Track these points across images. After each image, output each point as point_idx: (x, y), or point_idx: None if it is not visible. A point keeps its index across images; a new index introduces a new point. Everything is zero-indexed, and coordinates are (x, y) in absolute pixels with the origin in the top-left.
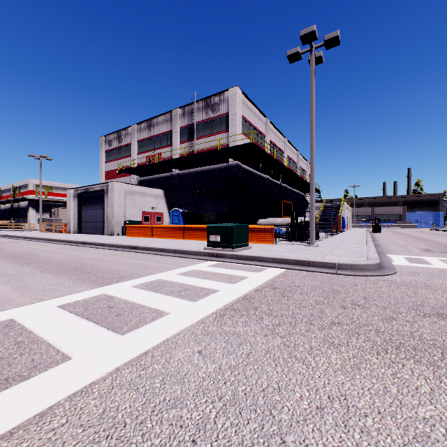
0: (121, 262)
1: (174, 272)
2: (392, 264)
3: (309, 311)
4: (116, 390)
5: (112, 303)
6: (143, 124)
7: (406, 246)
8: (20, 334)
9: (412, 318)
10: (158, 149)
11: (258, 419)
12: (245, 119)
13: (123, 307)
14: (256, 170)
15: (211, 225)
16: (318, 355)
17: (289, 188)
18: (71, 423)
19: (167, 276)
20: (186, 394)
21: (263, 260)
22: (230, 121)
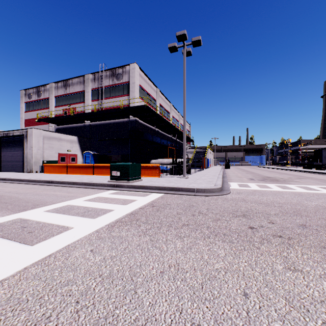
0: (37, 193)
1: (81, 199)
2: (229, 188)
3: (171, 219)
4: (23, 281)
5: (26, 224)
6: (60, 83)
7: (241, 177)
8: None
9: (229, 218)
10: (73, 104)
11: (123, 283)
12: (142, 87)
13: (35, 226)
14: (150, 124)
15: (113, 164)
16: (170, 244)
17: (173, 138)
18: None
19: (75, 202)
20: (77, 276)
21: (150, 188)
22: (130, 87)
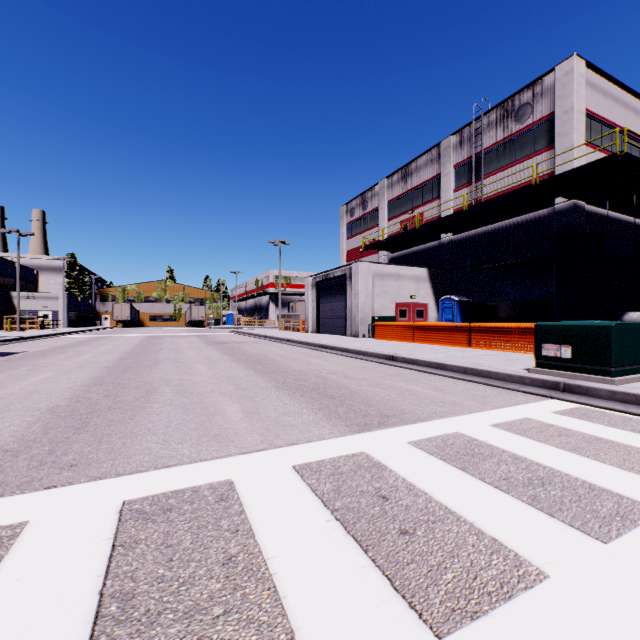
0: (376, 382)
1: (483, 419)
2: None
3: None
4: None
5: (383, 485)
6: (395, 176)
7: None
8: (235, 530)
9: None
10: (418, 207)
11: None
12: (592, 116)
13: (409, 506)
14: (619, 211)
15: (545, 325)
16: None
17: None
18: None
19: (471, 427)
20: None
21: None
22: (556, 127)
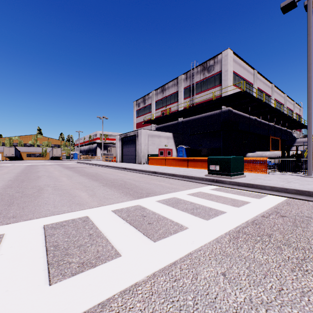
0: (147, 182)
1: (184, 192)
2: None
3: None
4: (155, 297)
5: (144, 213)
6: (159, 90)
7: None
8: (91, 228)
9: None
10: (169, 105)
11: None
12: (235, 73)
13: (152, 217)
14: (245, 113)
15: (211, 157)
16: None
17: (276, 126)
18: None
19: (180, 195)
20: None
21: (261, 187)
22: (222, 77)
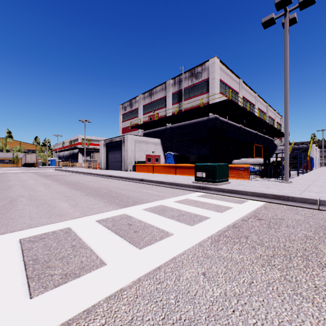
0: (134, 190)
1: (171, 200)
2: None
3: (301, 246)
4: (140, 299)
5: (131, 221)
6: (146, 94)
7: None
8: (74, 239)
9: None
10: (157, 110)
11: None
12: (222, 82)
13: (139, 226)
14: (231, 120)
15: (198, 165)
16: None
17: (259, 134)
18: (108, 325)
19: (167, 202)
20: (198, 316)
21: (243, 193)
22: (210, 84)
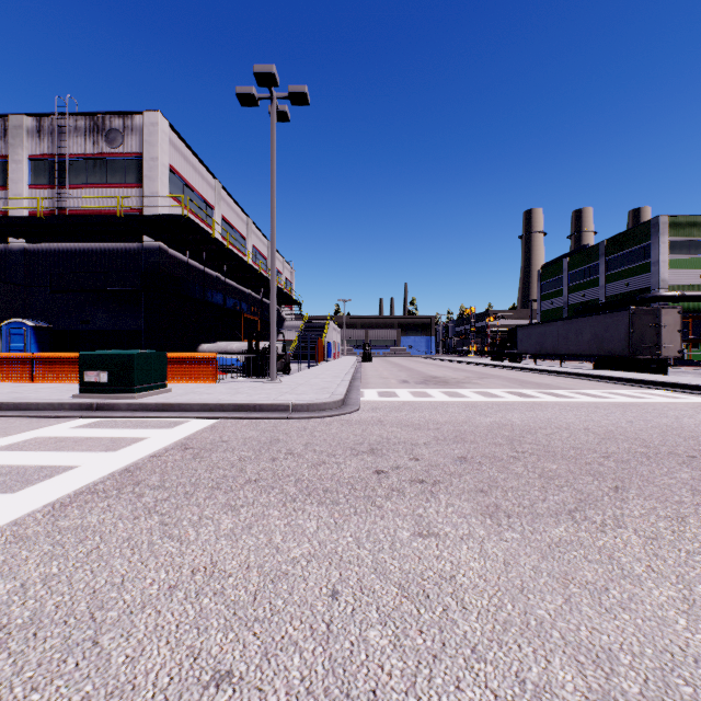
0: None
1: None
2: (359, 400)
3: (223, 473)
4: None
5: None
6: None
7: (387, 377)
8: None
9: (344, 458)
10: None
11: (65, 631)
12: (176, 173)
13: None
14: (198, 261)
15: (88, 354)
16: (206, 525)
17: (255, 295)
18: None
19: None
20: None
21: (186, 408)
22: (145, 169)
